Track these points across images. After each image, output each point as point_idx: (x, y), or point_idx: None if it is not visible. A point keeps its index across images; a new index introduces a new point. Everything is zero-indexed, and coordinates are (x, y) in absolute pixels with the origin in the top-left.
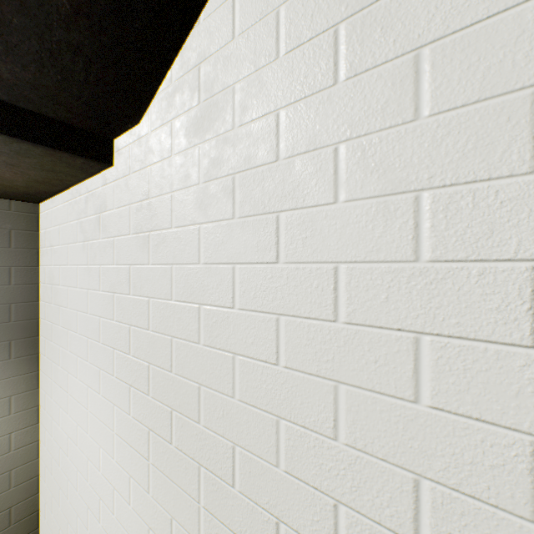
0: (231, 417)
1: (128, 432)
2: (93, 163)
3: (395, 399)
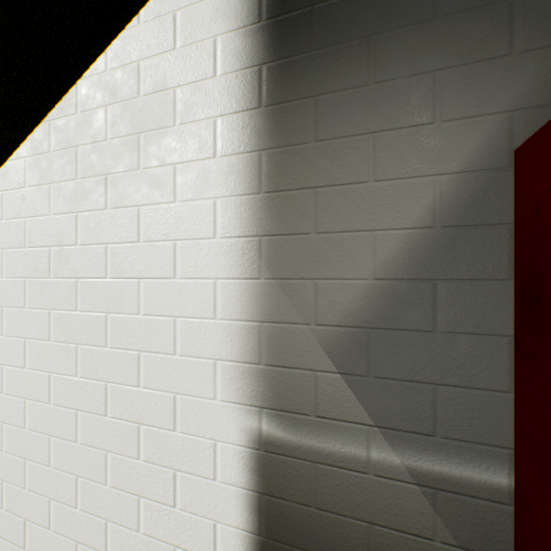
0: (1, 463)
1: None
2: None
3: (70, 441)
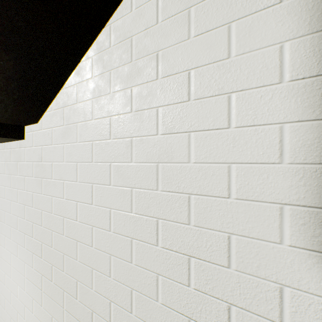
0: (76, 268)
1: (32, 277)
2: (13, 139)
3: (126, 261)
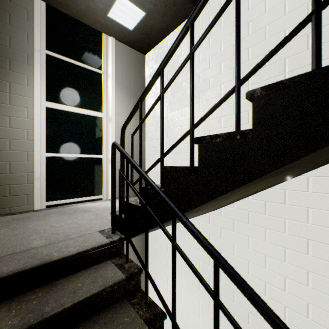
0: (264, 327)
1: (208, 312)
2: None
3: None
